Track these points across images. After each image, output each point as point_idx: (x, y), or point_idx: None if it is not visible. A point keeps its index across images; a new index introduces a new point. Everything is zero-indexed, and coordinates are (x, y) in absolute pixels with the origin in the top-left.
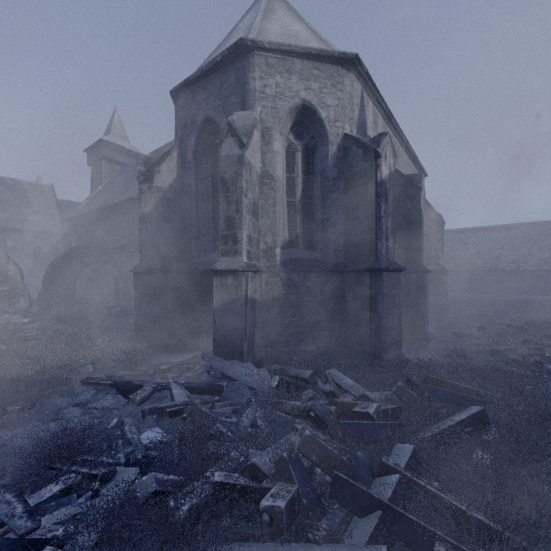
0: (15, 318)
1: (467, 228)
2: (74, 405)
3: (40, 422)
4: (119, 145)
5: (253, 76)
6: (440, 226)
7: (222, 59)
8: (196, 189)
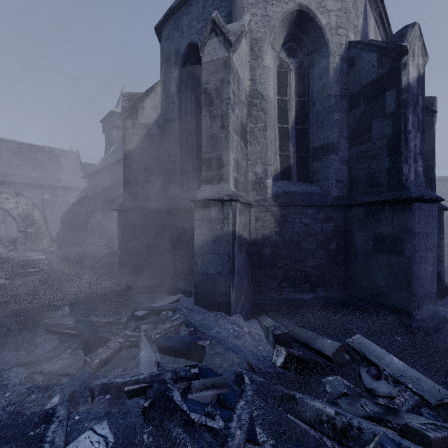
0: (38, 255)
1: (438, 177)
2: (21, 364)
3: None
4: None
5: None
6: None
7: None
8: (180, 124)
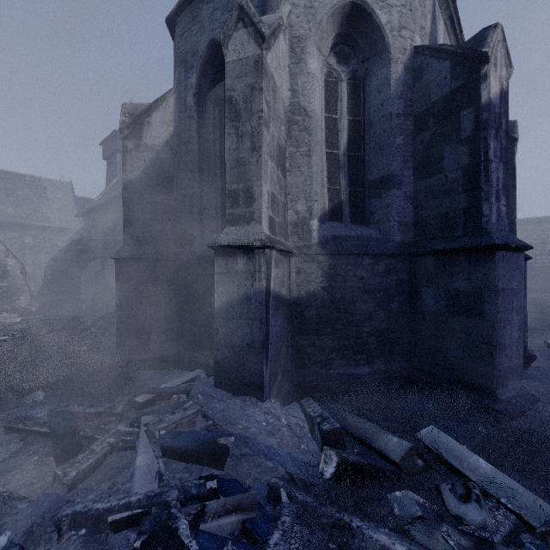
0: (12, 316)
1: None
2: None
3: None
4: None
5: None
6: None
7: None
8: (199, 146)
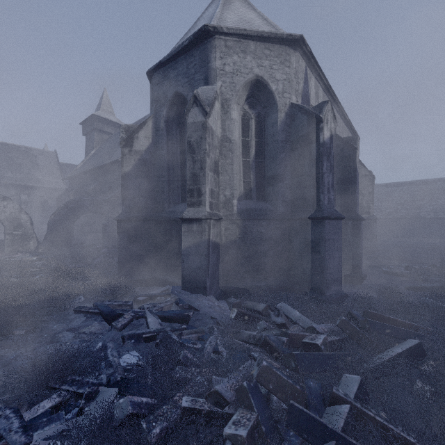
0: (26, 256)
1: (392, 183)
2: (67, 329)
3: (40, 344)
4: (107, 119)
5: (214, 56)
6: (371, 181)
7: (189, 44)
8: (167, 152)
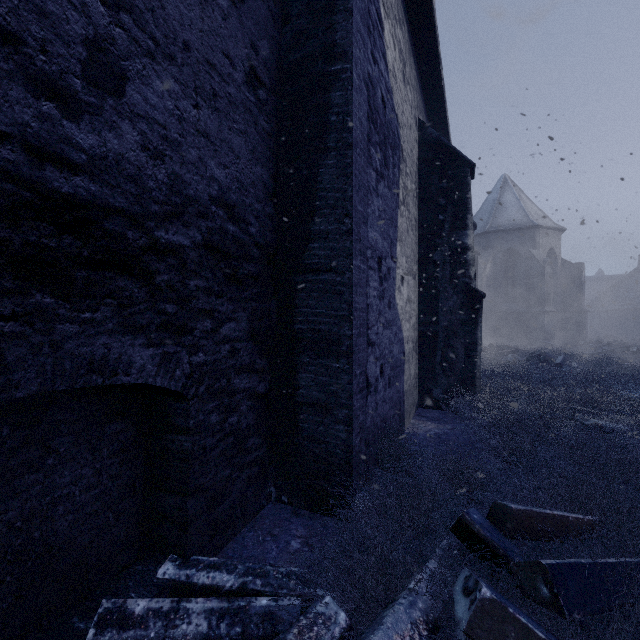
0: None
1: None
2: None
3: None
4: None
5: (539, 237)
6: None
7: (524, 228)
8: (500, 276)
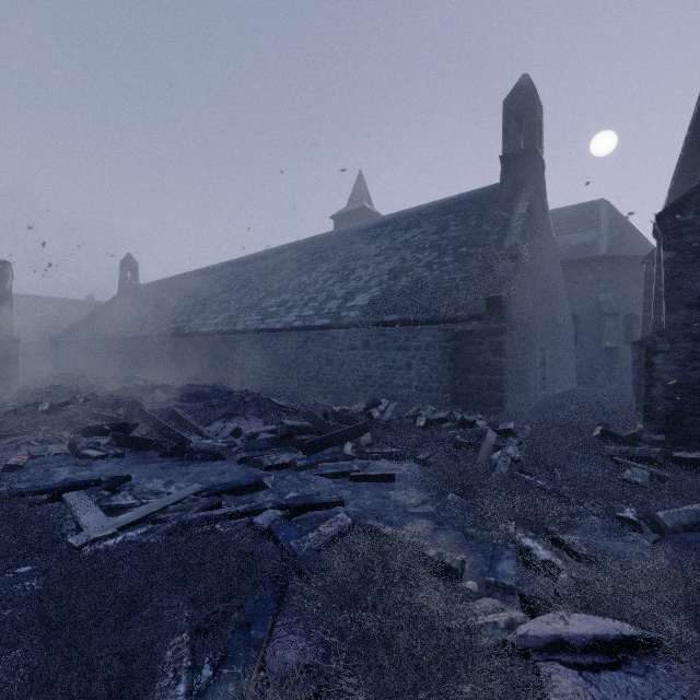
0: None
1: None
2: None
3: None
4: None
5: None
6: None
7: None
8: None
